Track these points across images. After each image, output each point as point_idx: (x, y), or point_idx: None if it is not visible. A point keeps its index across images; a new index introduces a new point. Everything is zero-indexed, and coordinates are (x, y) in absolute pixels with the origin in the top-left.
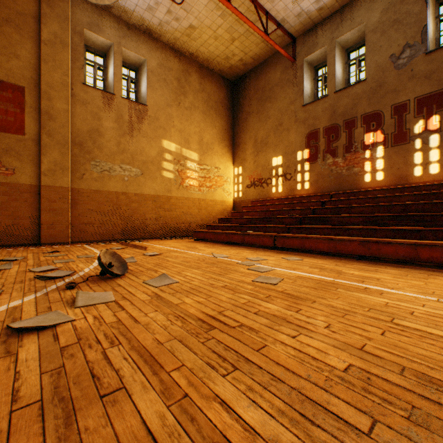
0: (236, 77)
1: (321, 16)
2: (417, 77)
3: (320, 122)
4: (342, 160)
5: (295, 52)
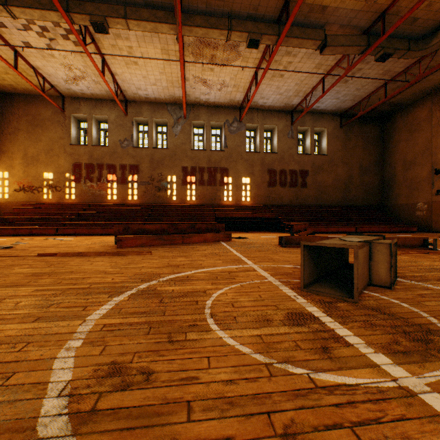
0: (2, 91)
1: (84, 96)
2: (130, 156)
3: (83, 159)
4: (97, 186)
5: (65, 105)
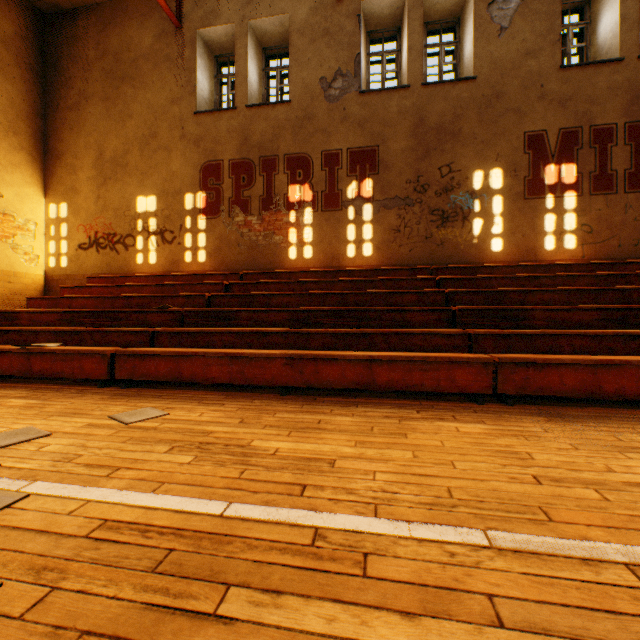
0: (52, 5)
1: None
2: (350, 121)
3: (224, 150)
4: (259, 221)
5: (183, 11)
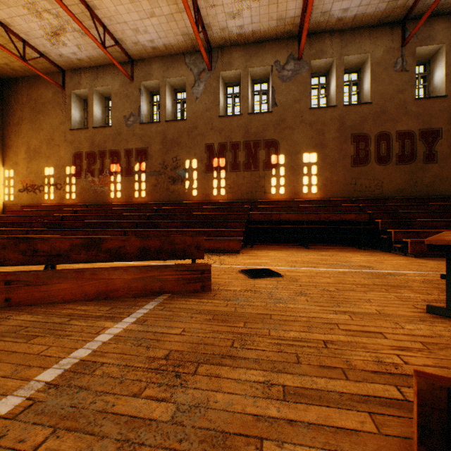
0: (6, 76)
1: (83, 64)
2: (136, 136)
3: (84, 147)
4: (98, 180)
5: (65, 82)
